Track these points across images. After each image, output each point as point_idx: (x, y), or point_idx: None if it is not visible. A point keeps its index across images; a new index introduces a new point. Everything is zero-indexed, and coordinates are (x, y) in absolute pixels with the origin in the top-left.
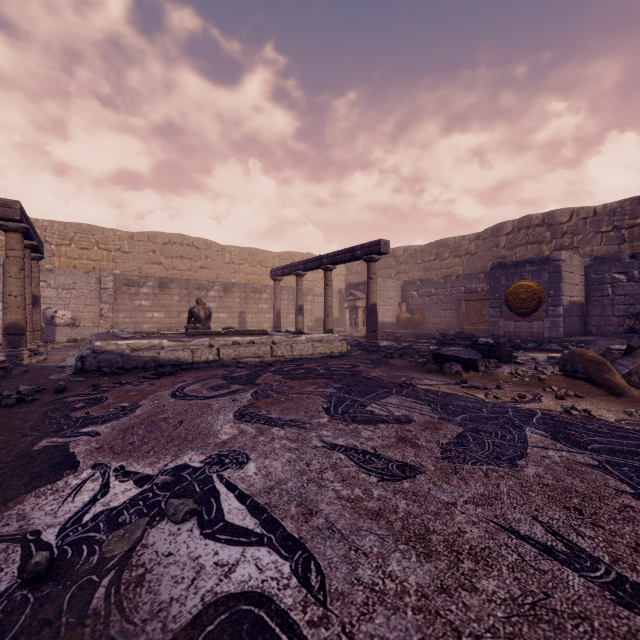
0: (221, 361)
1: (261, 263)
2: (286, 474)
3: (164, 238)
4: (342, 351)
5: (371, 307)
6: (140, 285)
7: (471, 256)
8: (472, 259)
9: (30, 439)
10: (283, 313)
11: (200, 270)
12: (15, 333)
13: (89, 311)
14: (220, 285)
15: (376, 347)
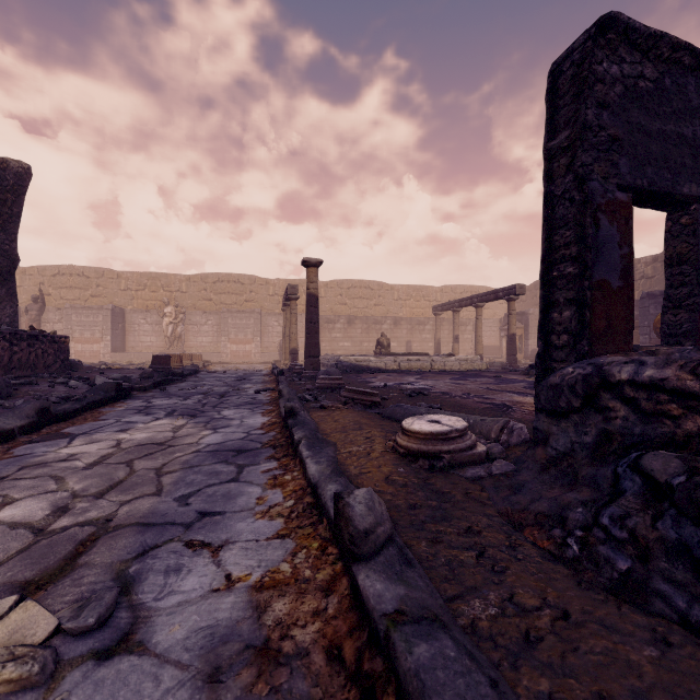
0: (401, 370)
1: (424, 298)
2: (431, 383)
3: (348, 284)
4: (482, 368)
5: (510, 336)
6: (335, 322)
7: (647, 280)
8: (648, 283)
9: (354, 380)
10: (444, 342)
11: (374, 307)
12: (295, 353)
13: (301, 342)
14: (391, 320)
15: (514, 367)
